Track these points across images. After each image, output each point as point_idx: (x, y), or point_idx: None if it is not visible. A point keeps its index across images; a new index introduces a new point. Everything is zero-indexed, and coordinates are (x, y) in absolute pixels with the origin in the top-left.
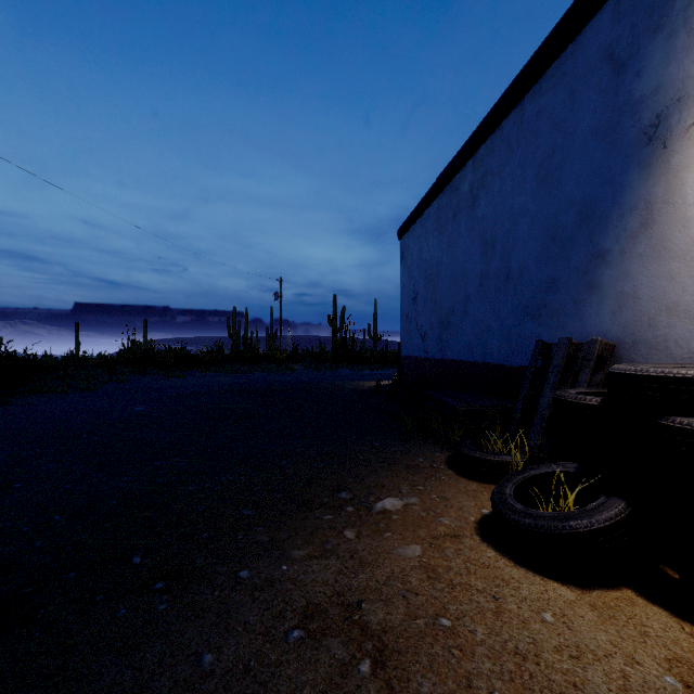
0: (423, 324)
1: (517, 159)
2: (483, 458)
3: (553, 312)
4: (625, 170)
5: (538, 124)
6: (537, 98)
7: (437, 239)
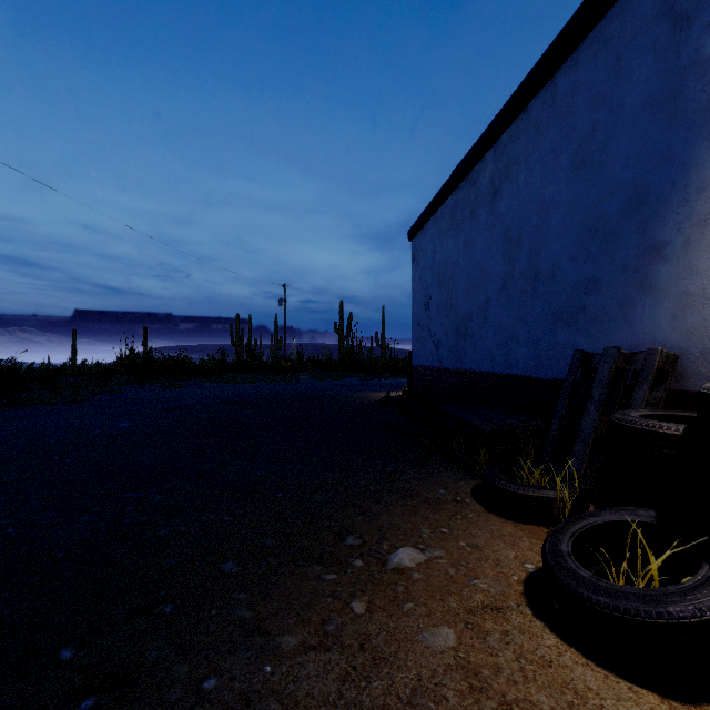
0: (436, 331)
1: (548, 144)
2: (519, 492)
3: (593, 317)
4: (689, 145)
5: (574, 100)
6: (573, 71)
7: (452, 238)
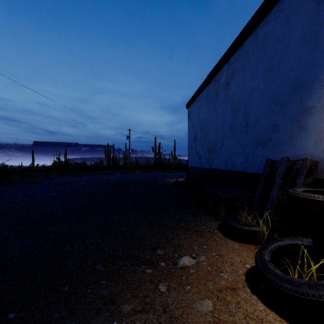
0: (199, 151)
1: (253, 61)
2: (241, 228)
3: (275, 143)
4: None
5: (266, 40)
6: (265, 26)
7: (207, 107)
